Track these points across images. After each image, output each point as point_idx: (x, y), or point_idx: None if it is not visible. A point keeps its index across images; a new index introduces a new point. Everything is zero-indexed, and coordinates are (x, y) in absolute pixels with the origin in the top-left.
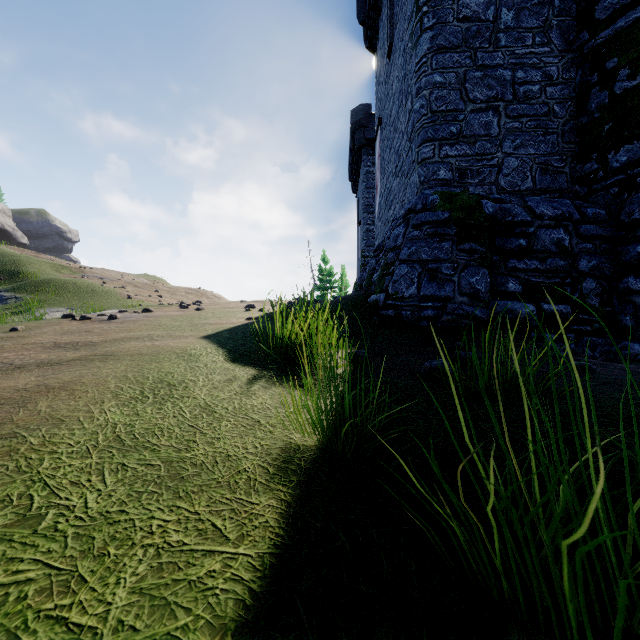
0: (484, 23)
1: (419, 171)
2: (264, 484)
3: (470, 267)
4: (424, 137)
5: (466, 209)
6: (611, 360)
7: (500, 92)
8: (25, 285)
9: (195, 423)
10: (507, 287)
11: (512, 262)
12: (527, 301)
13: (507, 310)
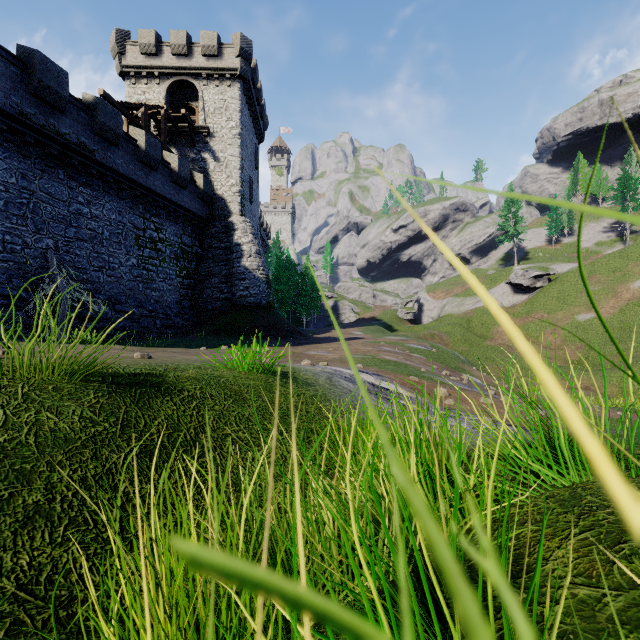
0: None
1: None
2: None
3: None
4: None
5: None
6: None
7: None
8: None
9: None
10: None
11: None
12: None
13: None
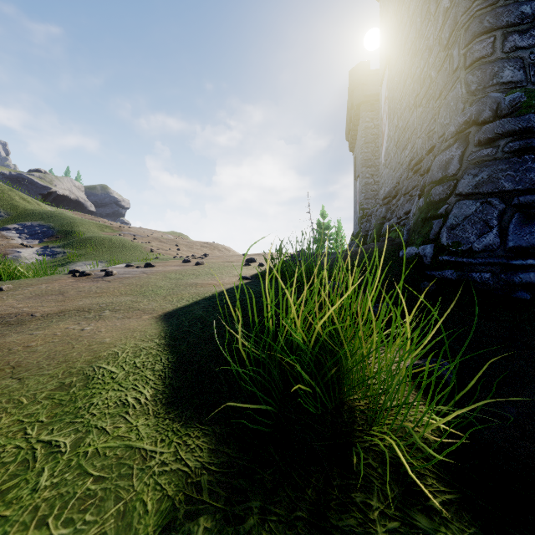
0: None
1: (467, 78)
2: None
3: None
4: (477, 29)
5: None
6: None
7: None
8: (73, 242)
9: None
10: None
11: None
12: None
13: None
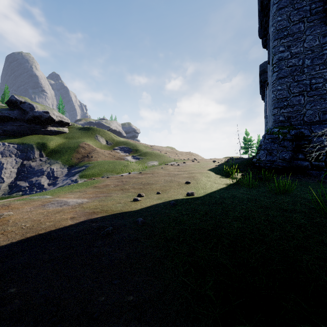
0: (298, 66)
1: (272, 117)
2: (224, 184)
3: (283, 151)
4: (274, 107)
5: (284, 133)
6: (325, 178)
7: (304, 88)
8: (141, 154)
9: (214, 180)
10: (298, 156)
11: (301, 149)
12: (307, 161)
13: (298, 164)
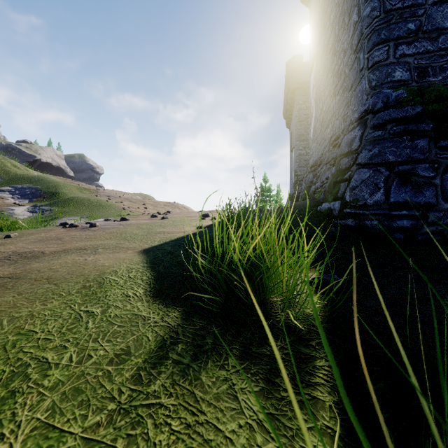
0: None
1: (369, 76)
2: None
3: None
4: (376, 40)
5: (444, 100)
6: None
7: None
8: (58, 201)
9: None
10: None
11: None
12: None
13: None
